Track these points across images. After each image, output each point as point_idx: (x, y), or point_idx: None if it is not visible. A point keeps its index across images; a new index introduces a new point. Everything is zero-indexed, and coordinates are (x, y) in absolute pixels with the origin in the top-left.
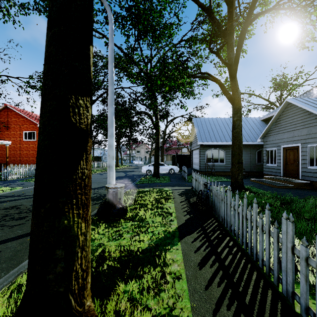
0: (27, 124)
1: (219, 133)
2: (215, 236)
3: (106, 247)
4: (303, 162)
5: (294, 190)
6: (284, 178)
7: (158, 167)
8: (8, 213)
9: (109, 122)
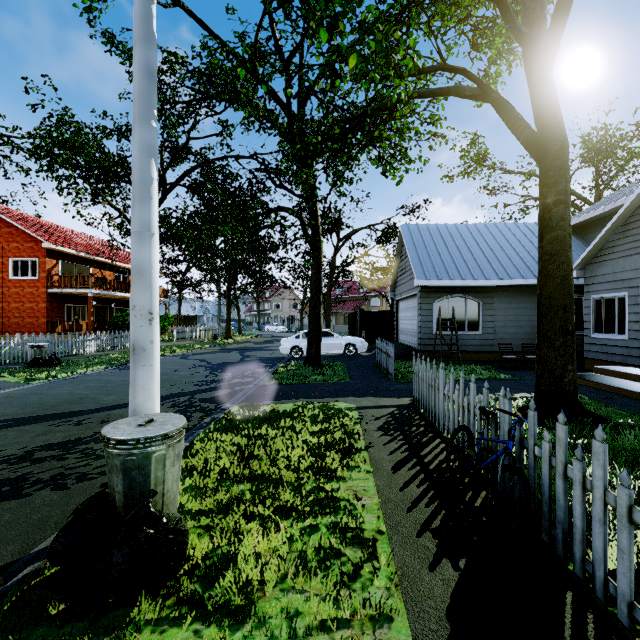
0: (20, 242)
1: (465, 260)
2: None
3: None
4: None
5: None
6: None
7: (318, 342)
8: None
9: (133, 183)
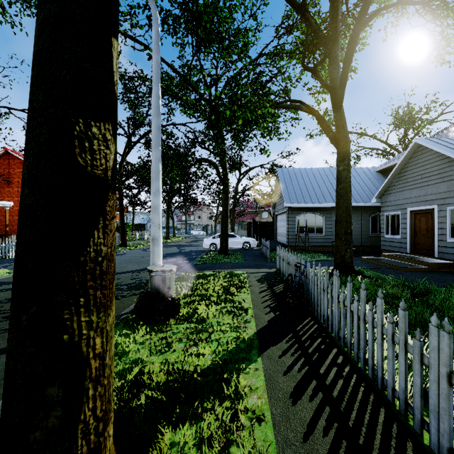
0: None
1: (315, 191)
2: (315, 347)
3: (145, 366)
4: (440, 232)
5: (428, 274)
6: (412, 256)
7: (226, 240)
8: (1, 309)
9: (153, 173)
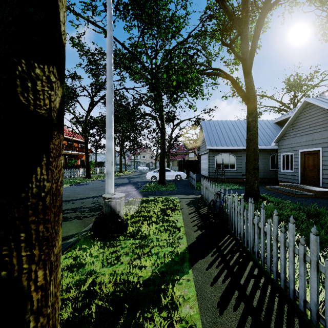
0: None
1: (229, 137)
2: (235, 260)
3: (97, 277)
4: (324, 168)
5: (316, 199)
6: (302, 186)
7: (164, 173)
8: None
9: (107, 122)
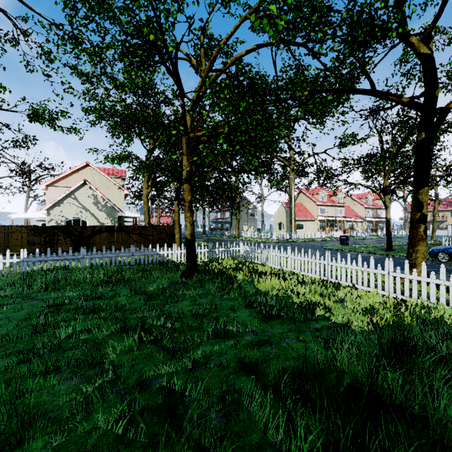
0: None
1: None
2: None
3: None
4: None
5: None
6: None
7: None
8: None
9: None
